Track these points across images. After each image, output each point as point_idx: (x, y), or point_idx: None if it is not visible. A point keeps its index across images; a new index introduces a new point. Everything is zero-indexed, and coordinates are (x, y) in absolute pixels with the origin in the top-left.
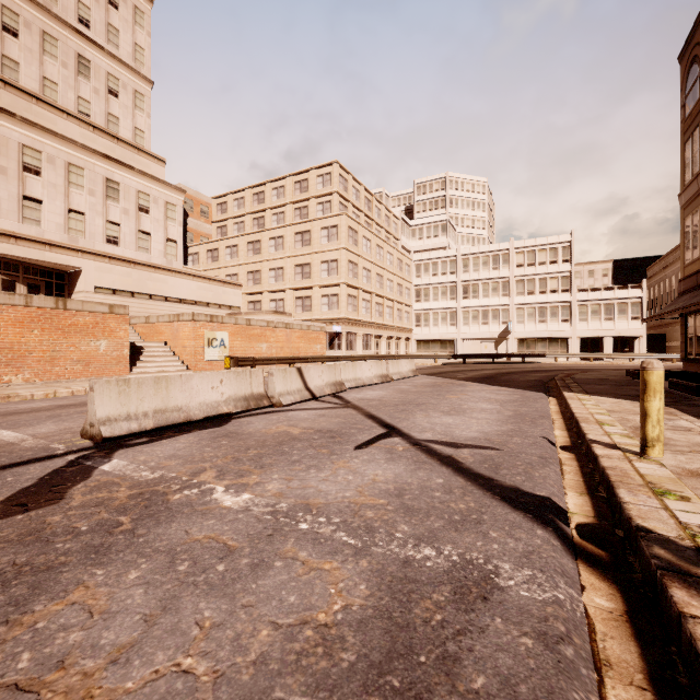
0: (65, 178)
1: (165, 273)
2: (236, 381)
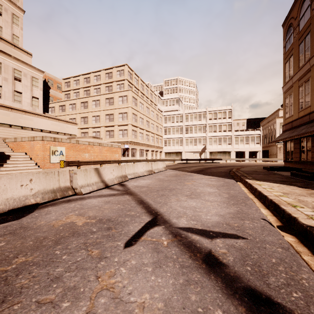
0: None
1: (31, 115)
2: (45, 179)
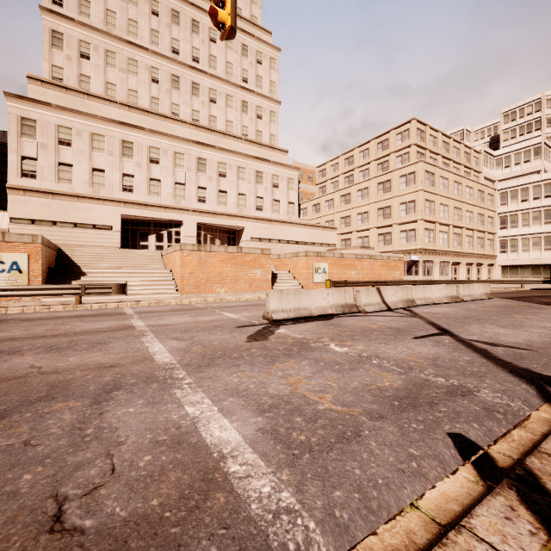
0: (236, 176)
1: (287, 225)
2: (336, 295)
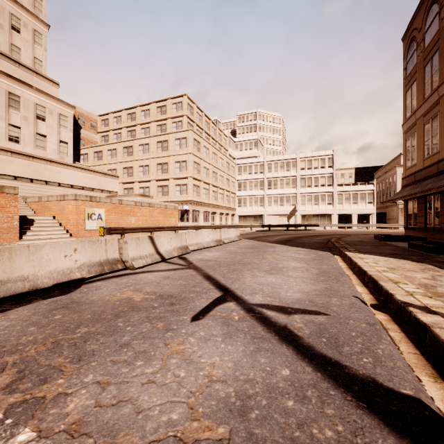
0: None
1: (58, 166)
2: (91, 249)
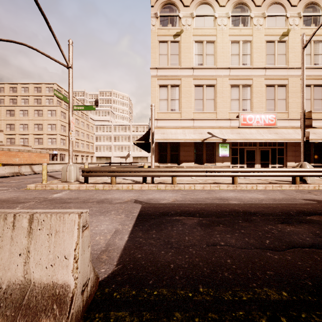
0: None
1: None
2: (10, 168)
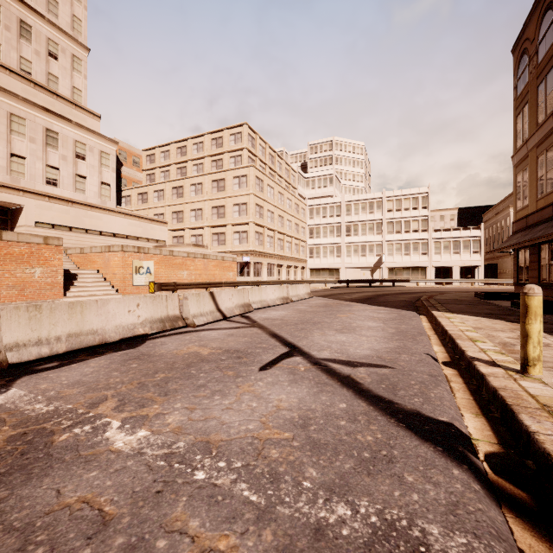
0: (7, 126)
1: (100, 212)
2: (153, 304)
